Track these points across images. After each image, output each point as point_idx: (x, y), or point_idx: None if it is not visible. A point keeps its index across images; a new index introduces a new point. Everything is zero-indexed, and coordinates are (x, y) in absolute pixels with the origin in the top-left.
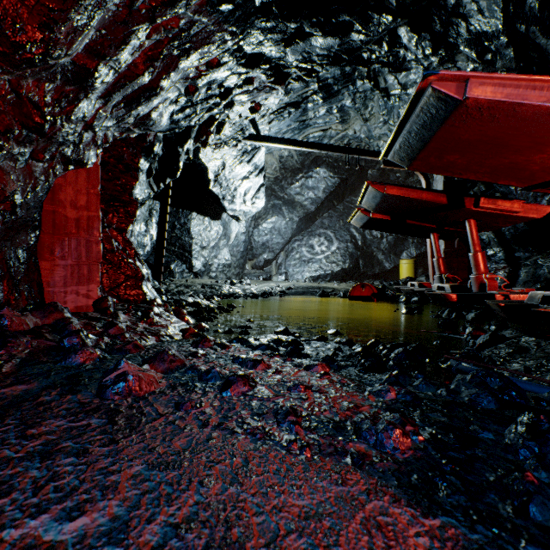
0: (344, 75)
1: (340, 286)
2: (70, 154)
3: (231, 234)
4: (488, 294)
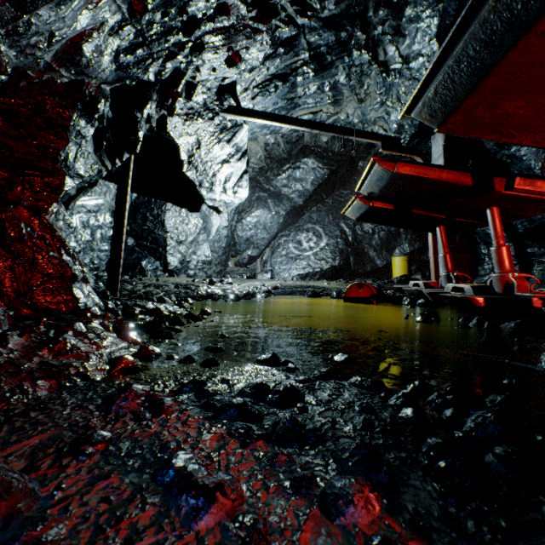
0: (339, 42)
1: (331, 285)
2: None
3: (212, 228)
4: (523, 297)
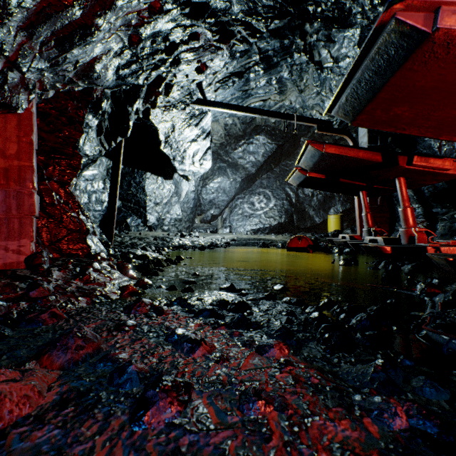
0: (283, 47)
1: (278, 238)
2: None
3: (182, 192)
4: (420, 246)
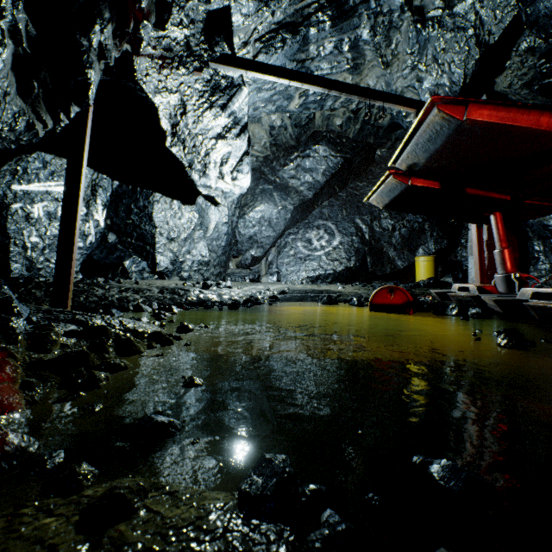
0: None
1: (347, 289)
2: None
3: (210, 224)
4: None
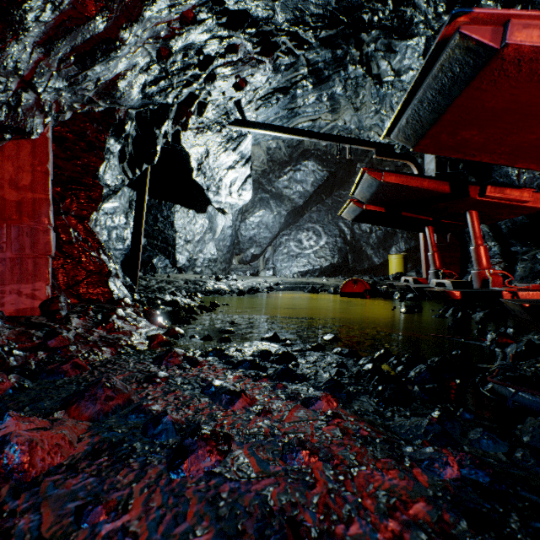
0: (335, 59)
1: (329, 282)
2: (3, 118)
3: (217, 227)
4: (495, 291)
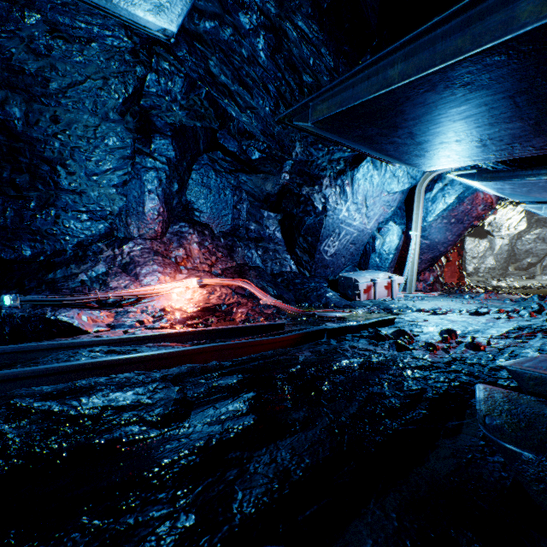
0: None
1: None
2: None
3: (495, 246)
4: None
